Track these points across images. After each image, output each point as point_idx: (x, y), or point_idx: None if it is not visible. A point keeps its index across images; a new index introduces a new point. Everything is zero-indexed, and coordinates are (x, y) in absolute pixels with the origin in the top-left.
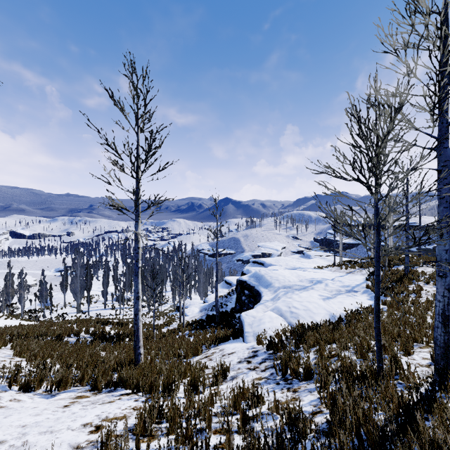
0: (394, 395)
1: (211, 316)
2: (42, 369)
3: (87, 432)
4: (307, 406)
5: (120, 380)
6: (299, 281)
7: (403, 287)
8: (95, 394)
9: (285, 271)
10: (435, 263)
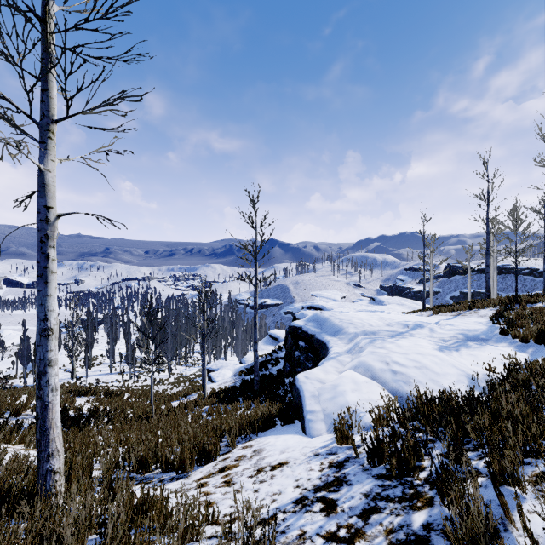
0: None
1: (248, 382)
2: None
3: None
4: None
5: None
6: (387, 325)
7: None
8: None
9: (360, 313)
10: None
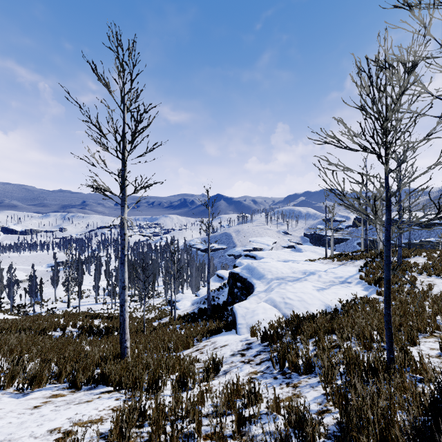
0: (414, 391)
1: (203, 309)
2: (16, 365)
3: (52, 441)
4: (311, 403)
5: (102, 376)
6: (292, 273)
7: (396, 277)
8: (73, 392)
9: (278, 263)
10: (426, 254)
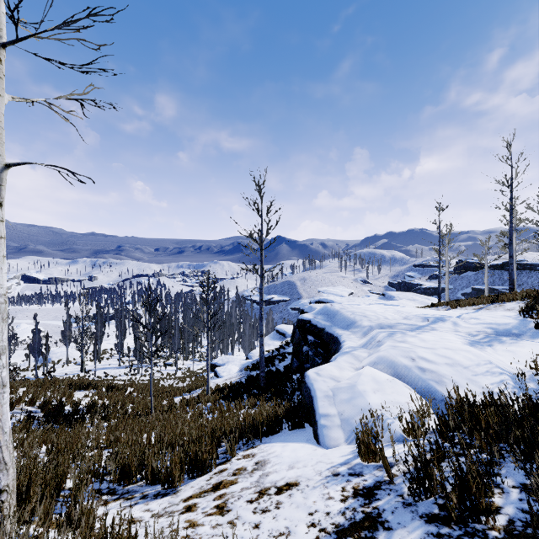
0: None
1: (253, 378)
2: None
3: None
4: None
5: None
6: (404, 319)
7: None
8: None
9: (373, 306)
10: None
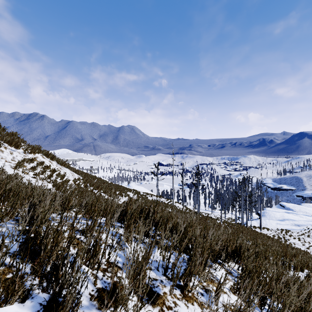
0: None
1: None
2: None
3: None
4: None
5: None
6: (279, 217)
7: None
8: None
9: (280, 213)
10: None
